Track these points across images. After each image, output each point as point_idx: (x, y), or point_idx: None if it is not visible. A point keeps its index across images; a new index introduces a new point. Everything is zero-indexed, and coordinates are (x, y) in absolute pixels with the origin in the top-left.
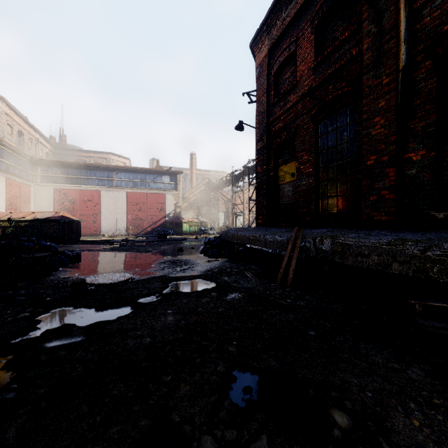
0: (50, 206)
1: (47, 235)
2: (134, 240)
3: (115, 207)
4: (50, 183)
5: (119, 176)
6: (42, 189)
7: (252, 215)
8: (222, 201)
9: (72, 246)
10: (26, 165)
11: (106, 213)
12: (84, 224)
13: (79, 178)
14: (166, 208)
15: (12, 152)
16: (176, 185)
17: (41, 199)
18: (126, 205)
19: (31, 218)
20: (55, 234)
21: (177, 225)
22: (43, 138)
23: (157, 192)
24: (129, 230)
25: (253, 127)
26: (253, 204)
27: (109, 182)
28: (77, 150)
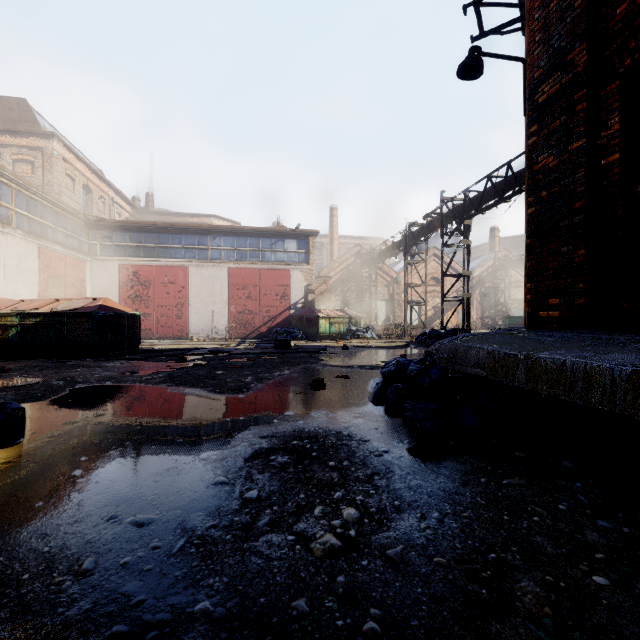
0: (114, 293)
1: (72, 341)
2: (230, 350)
3: (210, 293)
4: (115, 256)
5: (216, 243)
6: (102, 266)
7: (434, 306)
8: (383, 282)
9: (100, 366)
10: (78, 228)
11: (197, 302)
12: (163, 320)
13: (156, 247)
14: (291, 293)
15: (51, 205)
16: (307, 254)
17: (101, 281)
18: (227, 289)
19: (48, 309)
20: (86, 340)
21: (309, 323)
22: (120, 197)
23: (276, 268)
24: (232, 331)
25: (511, 59)
26: (435, 286)
27: (201, 252)
28: (167, 214)
